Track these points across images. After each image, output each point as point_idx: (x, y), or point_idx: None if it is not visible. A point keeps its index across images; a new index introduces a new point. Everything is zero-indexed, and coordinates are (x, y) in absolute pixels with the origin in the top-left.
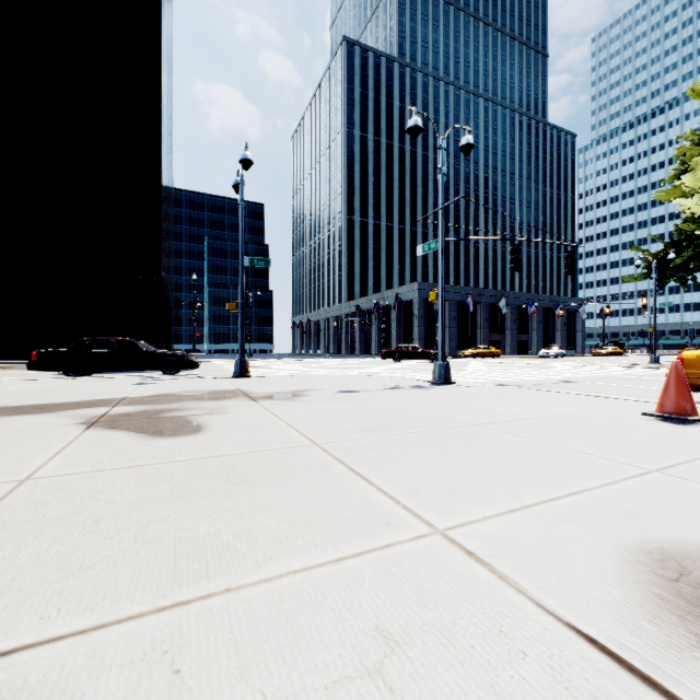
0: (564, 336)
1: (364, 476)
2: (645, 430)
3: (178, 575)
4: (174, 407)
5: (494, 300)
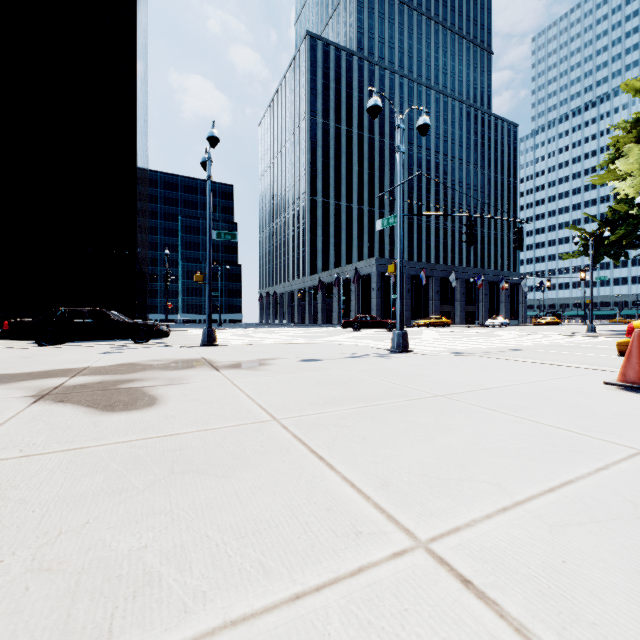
0: (508, 307)
1: (328, 460)
2: (613, 401)
3: (68, 634)
4: (134, 377)
5: (445, 274)
